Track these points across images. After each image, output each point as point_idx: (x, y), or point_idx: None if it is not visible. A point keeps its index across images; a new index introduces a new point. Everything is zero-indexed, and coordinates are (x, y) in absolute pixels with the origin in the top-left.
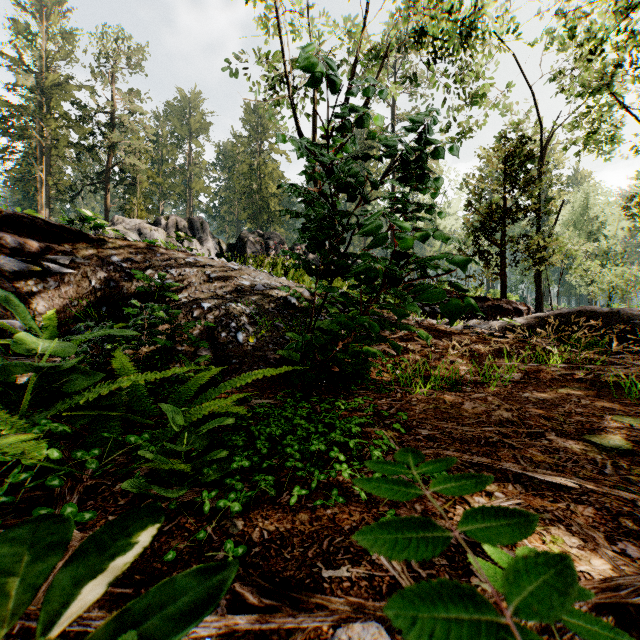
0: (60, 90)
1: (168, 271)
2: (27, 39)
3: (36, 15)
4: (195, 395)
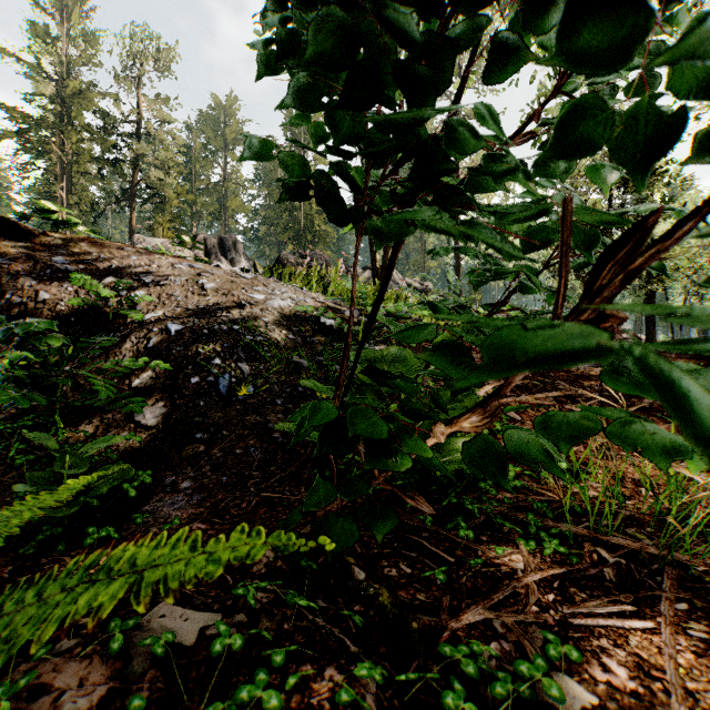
0: (82, 99)
1: (140, 279)
2: (46, 43)
3: (56, 16)
4: (39, 552)
